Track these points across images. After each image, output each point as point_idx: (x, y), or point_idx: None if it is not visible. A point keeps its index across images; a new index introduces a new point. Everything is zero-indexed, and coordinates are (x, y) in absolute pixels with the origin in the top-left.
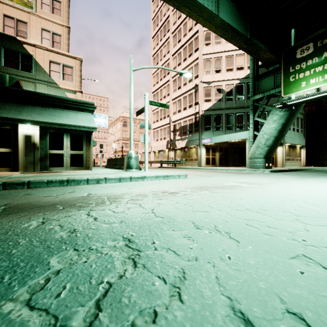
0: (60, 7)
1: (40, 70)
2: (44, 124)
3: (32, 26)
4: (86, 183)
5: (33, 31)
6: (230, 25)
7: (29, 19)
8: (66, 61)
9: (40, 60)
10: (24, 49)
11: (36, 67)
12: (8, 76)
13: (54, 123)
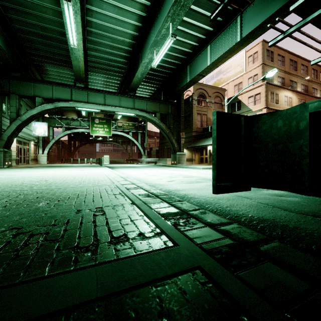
0: (257, 55)
1: (244, 106)
2: (204, 146)
3: (244, 81)
4: (178, 167)
5: (244, 84)
6: (243, 37)
7: (243, 79)
8: (256, 91)
9: (244, 100)
10: (238, 99)
11: (242, 106)
12: (210, 127)
13: (206, 145)
